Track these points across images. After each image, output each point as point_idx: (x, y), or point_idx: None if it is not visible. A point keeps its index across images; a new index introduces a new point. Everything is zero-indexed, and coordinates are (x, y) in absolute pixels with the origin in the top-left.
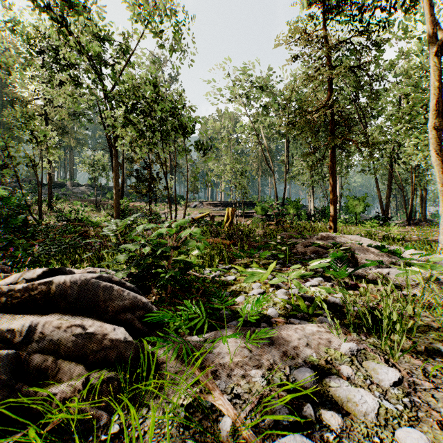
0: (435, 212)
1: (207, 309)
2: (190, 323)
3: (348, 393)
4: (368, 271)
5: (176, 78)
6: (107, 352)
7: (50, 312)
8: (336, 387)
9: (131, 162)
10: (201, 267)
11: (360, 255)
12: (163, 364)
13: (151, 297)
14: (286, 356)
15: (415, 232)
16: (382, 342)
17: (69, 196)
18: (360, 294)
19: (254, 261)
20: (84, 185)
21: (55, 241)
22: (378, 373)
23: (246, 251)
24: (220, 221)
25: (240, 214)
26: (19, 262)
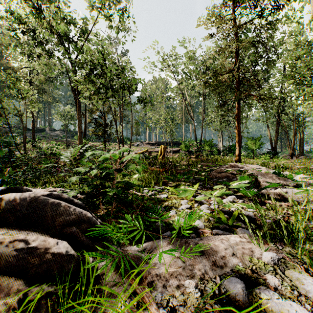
0: (309, 149)
1: (145, 221)
2: (128, 236)
3: (281, 307)
4: (269, 191)
5: (124, 54)
6: (49, 266)
7: (1, 226)
8: (267, 300)
9: (91, 112)
10: (140, 187)
11: (262, 179)
12: (102, 275)
13: (101, 211)
14: (215, 265)
15: (297, 163)
16: (298, 252)
17: (47, 138)
18: (267, 209)
19: (181, 183)
20: (58, 130)
21: (32, 168)
22: (303, 283)
23: (175, 176)
24: (155, 155)
25: (170, 150)
26: (2, 184)
